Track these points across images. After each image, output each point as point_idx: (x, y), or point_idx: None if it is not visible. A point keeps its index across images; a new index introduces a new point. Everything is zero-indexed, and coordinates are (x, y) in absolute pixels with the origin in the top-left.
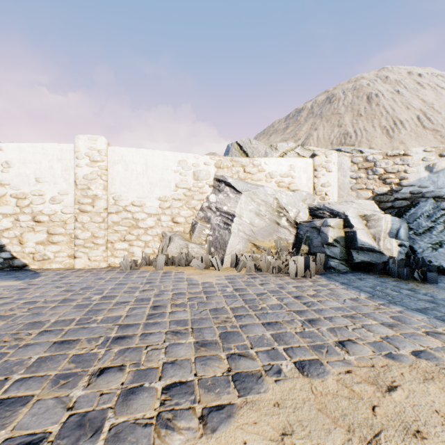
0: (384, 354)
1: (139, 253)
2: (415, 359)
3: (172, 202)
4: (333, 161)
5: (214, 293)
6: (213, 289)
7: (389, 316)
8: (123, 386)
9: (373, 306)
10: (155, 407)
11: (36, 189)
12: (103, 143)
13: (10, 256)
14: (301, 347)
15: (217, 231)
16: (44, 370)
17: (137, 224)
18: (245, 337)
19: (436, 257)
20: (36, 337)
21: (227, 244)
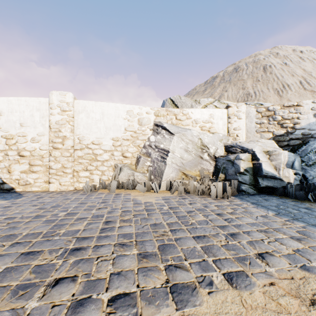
0: (300, 266)
1: (97, 179)
2: None
3: (122, 142)
4: (242, 111)
5: (154, 210)
6: (152, 207)
7: (295, 231)
8: (73, 297)
9: (281, 222)
10: None
11: (20, 131)
12: (71, 97)
13: (1, 181)
14: (227, 259)
15: (156, 163)
16: (8, 281)
17: (96, 158)
18: (179, 249)
19: None
20: (8, 248)
21: (163, 173)
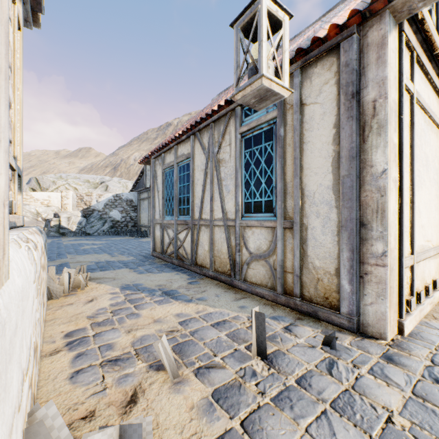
0: None
1: None
2: None
3: None
4: (70, 195)
5: None
6: None
7: None
8: None
9: None
10: None
11: None
12: None
13: None
14: None
15: None
16: None
17: None
18: None
19: (90, 230)
20: None
21: None
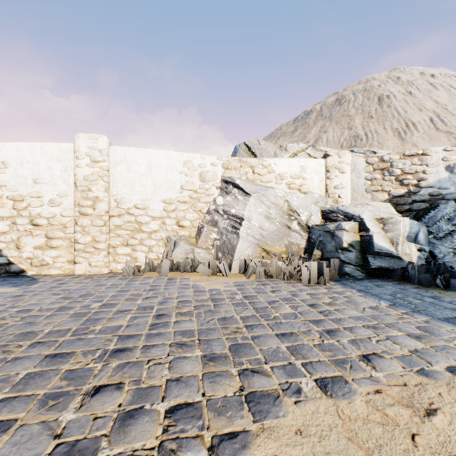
0: (416, 370)
1: (142, 258)
2: (452, 376)
3: (177, 205)
4: (347, 162)
5: (222, 300)
6: (221, 297)
7: (414, 327)
8: (120, 408)
9: (396, 316)
10: (157, 434)
11: (34, 191)
12: (105, 142)
13: (6, 261)
14: (321, 362)
15: (225, 236)
16: (32, 389)
17: (140, 228)
18: (257, 350)
19: None
20: (27, 350)
21: (235, 249)
